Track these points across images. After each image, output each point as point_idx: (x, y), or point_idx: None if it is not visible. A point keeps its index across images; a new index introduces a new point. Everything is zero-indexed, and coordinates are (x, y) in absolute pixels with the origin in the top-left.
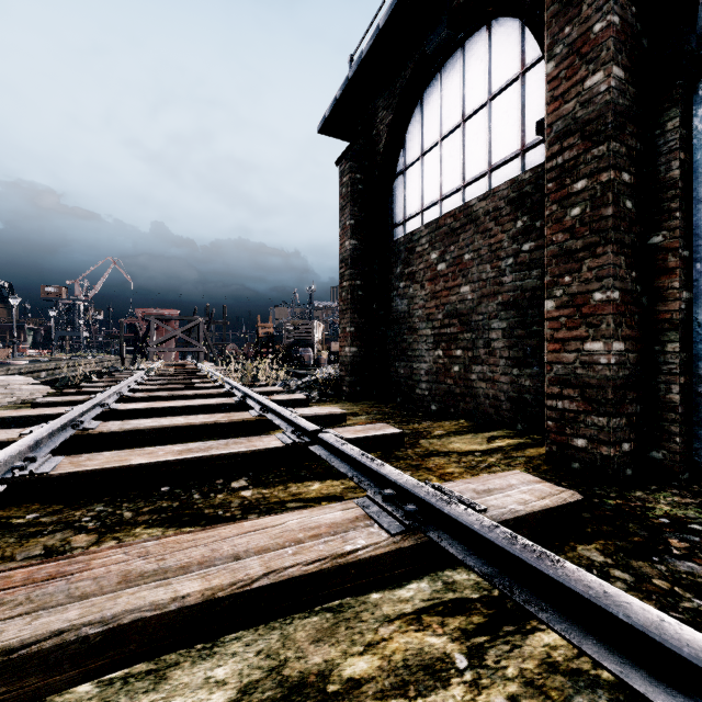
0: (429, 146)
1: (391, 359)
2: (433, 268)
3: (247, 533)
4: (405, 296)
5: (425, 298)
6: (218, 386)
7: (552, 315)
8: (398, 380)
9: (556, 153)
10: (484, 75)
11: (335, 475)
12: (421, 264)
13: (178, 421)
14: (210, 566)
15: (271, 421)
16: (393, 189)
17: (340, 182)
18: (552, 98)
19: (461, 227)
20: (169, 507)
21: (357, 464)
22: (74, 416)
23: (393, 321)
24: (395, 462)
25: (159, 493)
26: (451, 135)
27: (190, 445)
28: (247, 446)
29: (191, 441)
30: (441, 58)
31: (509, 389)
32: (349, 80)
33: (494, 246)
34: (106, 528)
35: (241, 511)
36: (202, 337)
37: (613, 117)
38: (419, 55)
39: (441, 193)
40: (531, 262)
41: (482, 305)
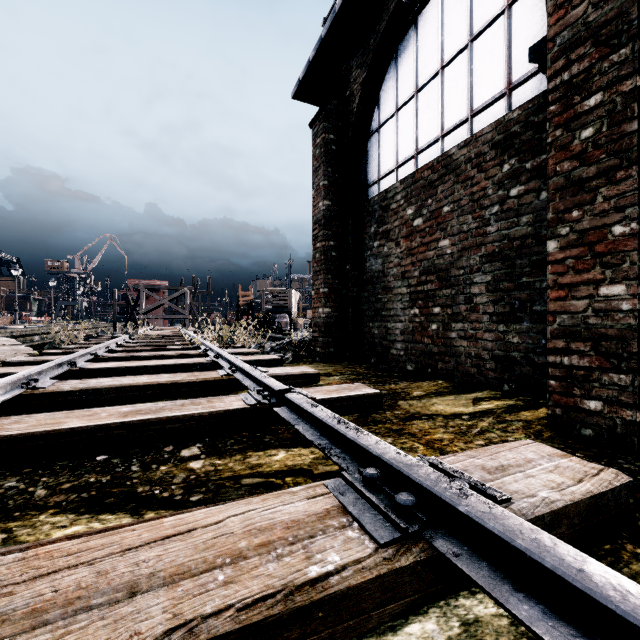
0: (404, 100)
1: (364, 319)
2: (409, 224)
3: (162, 539)
4: (379, 255)
5: (400, 256)
6: (195, 348)
7: (555, 257)
8: (372, 340)
9: (561, 68)
10: (464, 16)
11: (303, 442)
12: (396, 222)
13: (140, 380)
14: (80, 610)
15: (239, 381)
16: (366, 149)
17: (314, 144)
18: (555, 6)
19: (439, 179)
20: (96, 483)
21: (329, 431)
22: (27, 374)
23: (367, 282)
24: (373, 426)
25: (92, 463)
26: (428, 85)
27: (140, 406)
28: (204, 408)
29: (152, 401)
30: (417, 7)
31: (494, 347)
32: (322, 39)
33: (476, 194)
34: (3, 513)
35: (183, 490)
36: (187, 305)
37: (639, 12)
38: (394, 5)
39: (417, 147)
40: (520, 208)
41: (462, 259)
